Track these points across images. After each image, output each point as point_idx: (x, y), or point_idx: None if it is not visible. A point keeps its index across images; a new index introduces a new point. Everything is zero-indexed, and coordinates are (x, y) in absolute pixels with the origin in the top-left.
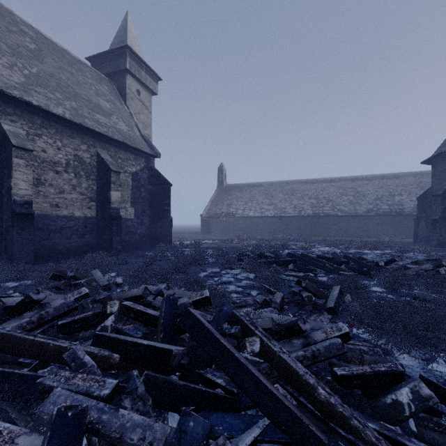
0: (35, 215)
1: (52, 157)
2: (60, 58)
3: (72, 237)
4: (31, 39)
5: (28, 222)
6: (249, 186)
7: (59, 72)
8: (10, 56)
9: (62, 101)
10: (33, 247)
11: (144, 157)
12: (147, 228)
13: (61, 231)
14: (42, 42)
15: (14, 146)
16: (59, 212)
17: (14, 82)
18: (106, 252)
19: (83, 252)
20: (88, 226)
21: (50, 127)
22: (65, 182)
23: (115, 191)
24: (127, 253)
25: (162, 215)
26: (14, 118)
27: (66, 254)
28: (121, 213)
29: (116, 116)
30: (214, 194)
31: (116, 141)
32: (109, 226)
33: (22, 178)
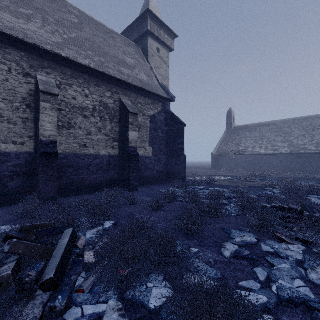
0: (67, 154)
1: (81, 103)
2: (97, 29)
3: (98, 173)
4: (75, 16)
5: (52, 160)
6: (259, 126)
7: (94, 37)
8: (54, 26)
9: (91, 56)
10: (56, 183)
11: (161, 101)
12: (163, 165)
13: (89, 168)
14: (85, 18)
15: (41, 91)
16: (87, 151)
17: (51, 41)
18: (126, 187)
19: (107, 186)
20: (111, 163)
21: (79, 77)
22: (92, 125)
23: (132, 131)
24: (145, 188)
25: (177, 153)
26: (49, 70)
27: (93, 187)
28: (141, 152)
29: (138, 69)
30: (224, 135)
31: (136, 87)
32: (128, 164)
33: (48, 120)
